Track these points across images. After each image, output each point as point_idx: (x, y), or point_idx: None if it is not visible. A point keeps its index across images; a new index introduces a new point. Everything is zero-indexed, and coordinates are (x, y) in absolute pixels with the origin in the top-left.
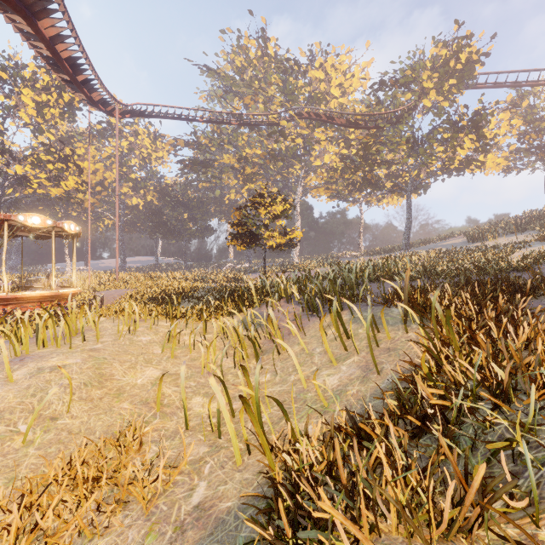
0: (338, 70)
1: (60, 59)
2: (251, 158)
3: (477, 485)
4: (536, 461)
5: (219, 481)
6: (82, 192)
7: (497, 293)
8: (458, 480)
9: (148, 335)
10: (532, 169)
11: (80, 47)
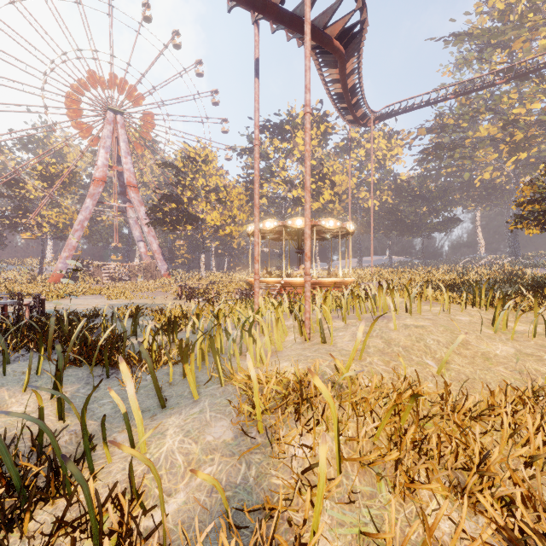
0: None
1: (347, 90)
2: (523, 119)
3: None
4: None
5: None
6: (332, 202)
7: None
8: None
9: (463, 316)
10: None
11: (360, 73)
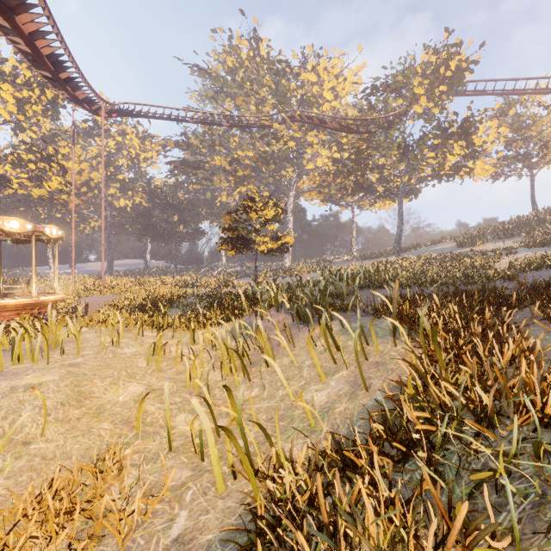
0: (330, 73)
1: (40, 55)
2: (243, 161)
3: (459, 526)
4: (519, 494)
5: (200, 510)
6: (66, 192)
7: (484, 305)
8: (441, 516)
9: (133, 346)
10: (519, 176)
11: (62, 43)
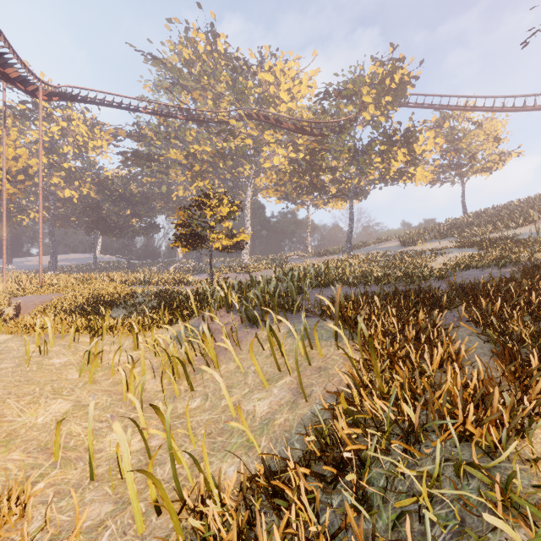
0: (287, 75)
1: None
2: (200, 155)
3: None
4: (440, 522)
5: None
6: None
7: (419, 308)
8: None
9: (64, 355)
10: (452, 183)
11: None
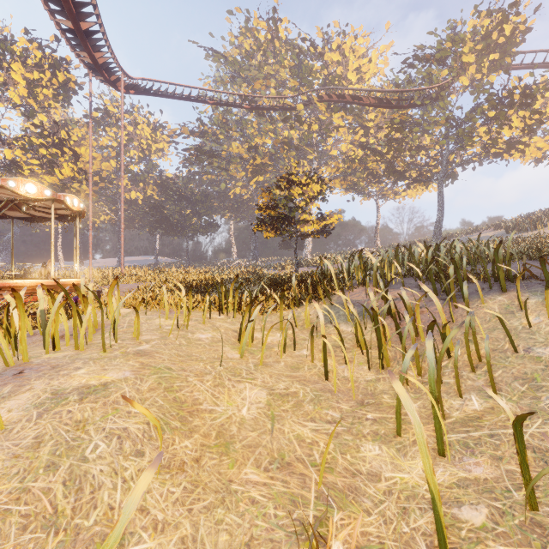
0: (356, 53)
1: None
2: (261, 148)
3: None
4: None
5: None
6: (78, 181)
7: None
8: None
9: (205, 330)
10: None
11: None
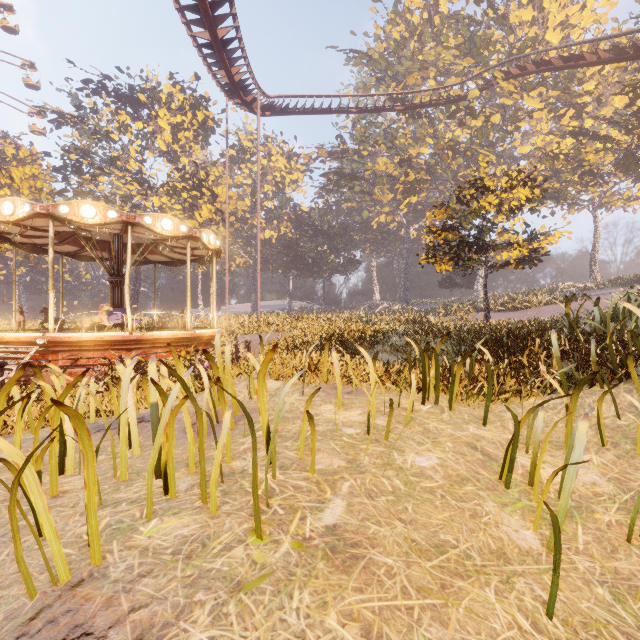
0: None
1: None
2: (415, 160)
3: None
4: None
5: None
6: (215, 223)
7: None
8: None
9: (419, 443)
10: None
11: None
